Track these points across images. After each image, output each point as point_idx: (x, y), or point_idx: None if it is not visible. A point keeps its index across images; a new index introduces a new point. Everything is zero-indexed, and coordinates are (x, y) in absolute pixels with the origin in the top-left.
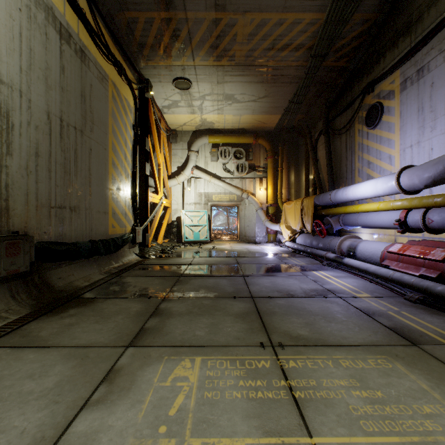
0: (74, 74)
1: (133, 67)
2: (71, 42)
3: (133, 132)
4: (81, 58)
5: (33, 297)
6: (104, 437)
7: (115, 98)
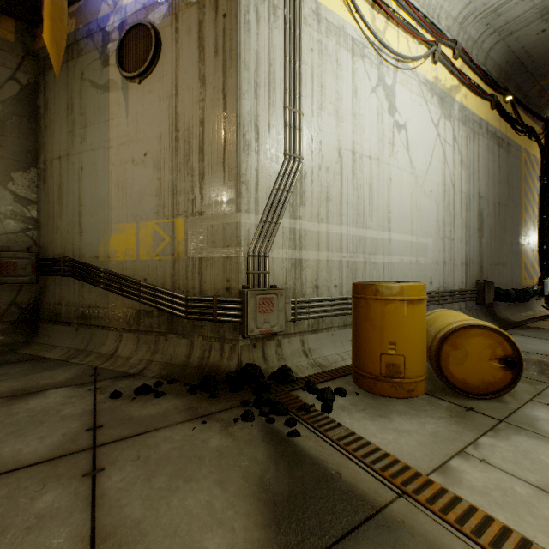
0: (503, 166)
1: (539, 119)
2: (502, 144)
3: (538, 184)
4: (506, 150)
5: (492, 319)
6: None
7: (525, 162)
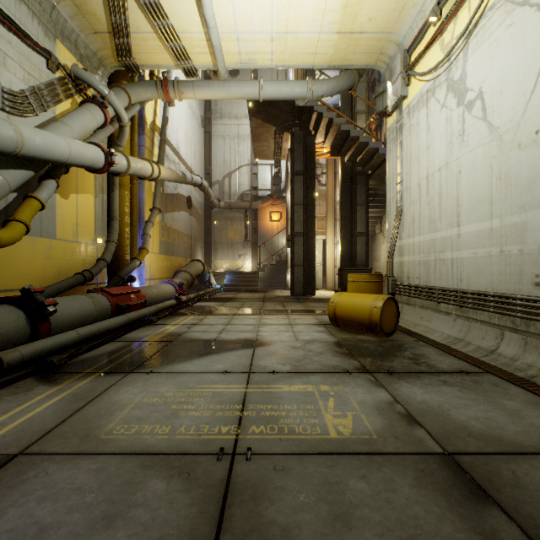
0: None
1: None
2: None
3: None
4: None
5: None
6: (362, 391)
7: None
